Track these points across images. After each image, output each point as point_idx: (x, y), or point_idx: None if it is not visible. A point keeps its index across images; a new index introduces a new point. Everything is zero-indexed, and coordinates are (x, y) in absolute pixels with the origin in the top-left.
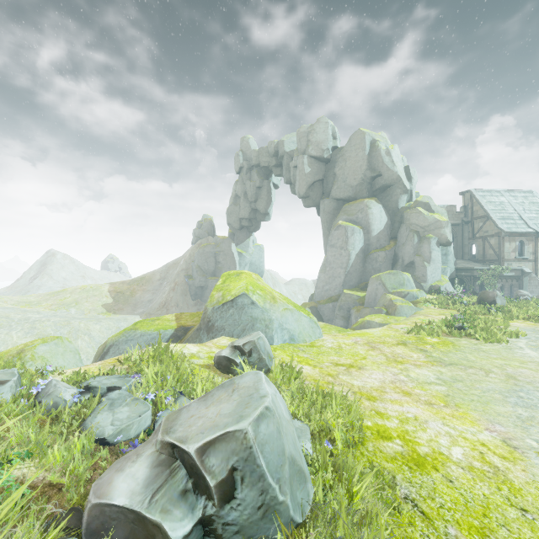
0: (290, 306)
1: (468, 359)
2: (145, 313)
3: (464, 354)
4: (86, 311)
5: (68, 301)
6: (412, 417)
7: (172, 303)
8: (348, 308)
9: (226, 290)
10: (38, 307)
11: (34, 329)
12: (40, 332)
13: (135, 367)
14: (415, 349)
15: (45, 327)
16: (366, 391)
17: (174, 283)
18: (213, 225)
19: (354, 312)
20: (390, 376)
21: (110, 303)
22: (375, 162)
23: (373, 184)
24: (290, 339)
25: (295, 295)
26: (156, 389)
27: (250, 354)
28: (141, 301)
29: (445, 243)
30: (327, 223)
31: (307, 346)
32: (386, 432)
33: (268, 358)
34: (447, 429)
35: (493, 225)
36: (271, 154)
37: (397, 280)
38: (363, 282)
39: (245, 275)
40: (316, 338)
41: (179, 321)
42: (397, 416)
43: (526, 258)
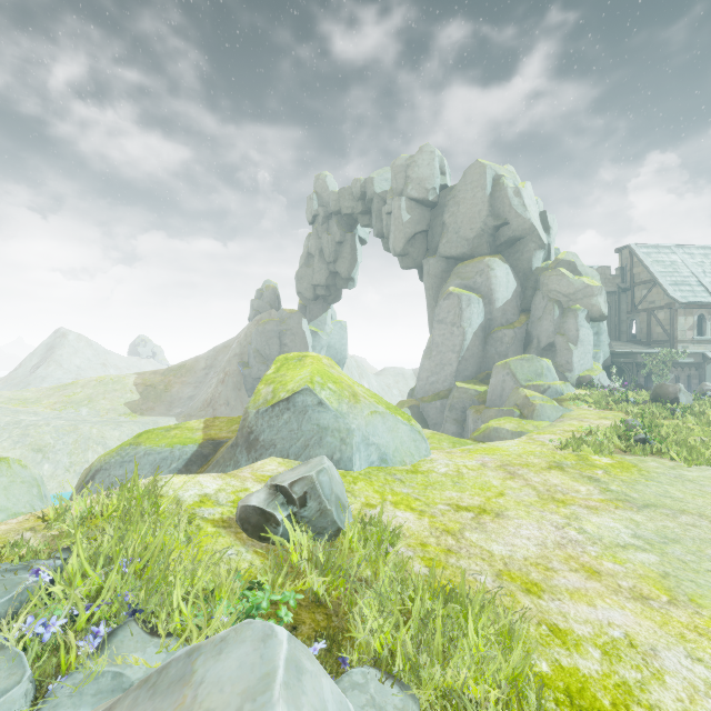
0: (380, 408)
1: (672, 495)
2: (183, 415)
3: (662, 487)
4: (102, 411)
5: (78, 398)
6: (622, 638)
7: (220, 401)
8: (462, 408)
9: (279, 382)
10: (36, 406)
11: (26, 437)
12: (34, 441)
13: (64, 538)
14: (580, 476)
15: (43, 434)
16: (519, 568)
17: (224, 373)
18: (278, 294)
19: (471, 413)
20: (551, 530)
21: (136, 401)
22: (499, 206)
23: (497, 235)
24: (380, 461)
25: (389, 389)
26: (89, 594)
27: (303, 502)
28: (179, 398)
29: (598, 318)
30: (432, 291)
31: (408, 472)
32: (585, 693)
33: (337, 507)
34: (705, 674)
35: (663, 293)
36: (356, 197)
37: (532, 368)
38: (483, 372)
39: (311, 360)
40: (420, 458)
41: (209, 431)
42: (594, 637)
43: (708, 339)
